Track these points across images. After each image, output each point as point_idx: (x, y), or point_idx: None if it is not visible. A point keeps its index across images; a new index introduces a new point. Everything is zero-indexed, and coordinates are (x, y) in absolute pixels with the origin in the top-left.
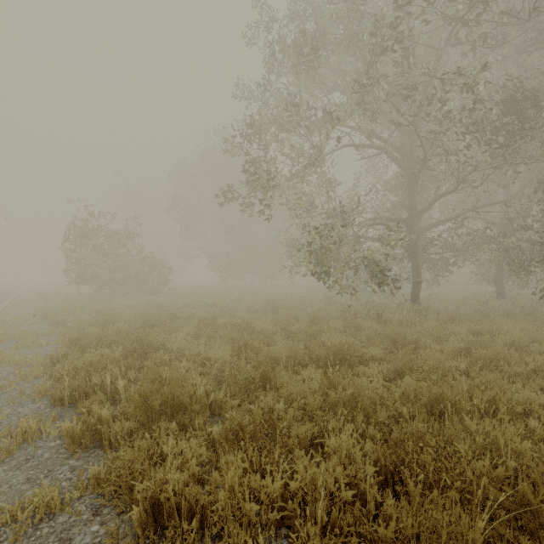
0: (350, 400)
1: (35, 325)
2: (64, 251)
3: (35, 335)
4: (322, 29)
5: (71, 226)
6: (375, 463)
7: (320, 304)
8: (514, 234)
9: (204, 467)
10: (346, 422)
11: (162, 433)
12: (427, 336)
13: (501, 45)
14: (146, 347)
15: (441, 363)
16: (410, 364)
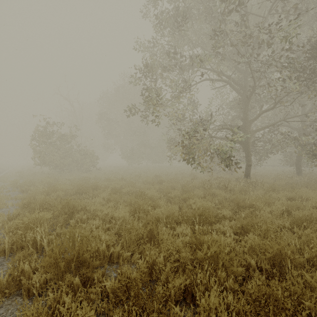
0: (213, 256)
1: (9, 192)
2: (31, 146)
3: (7, 199)
4: (189, 5)
5: (36, 131)
6: (236, 315)
7: (188, 179)
8: (310, 135)
9: (98, 316)
10: (210, 274)
11: (63, 291)
12: (259, 201)
13: (305, 13)
14: (73, 209)
15: (272, 221)
16: (251, 222)
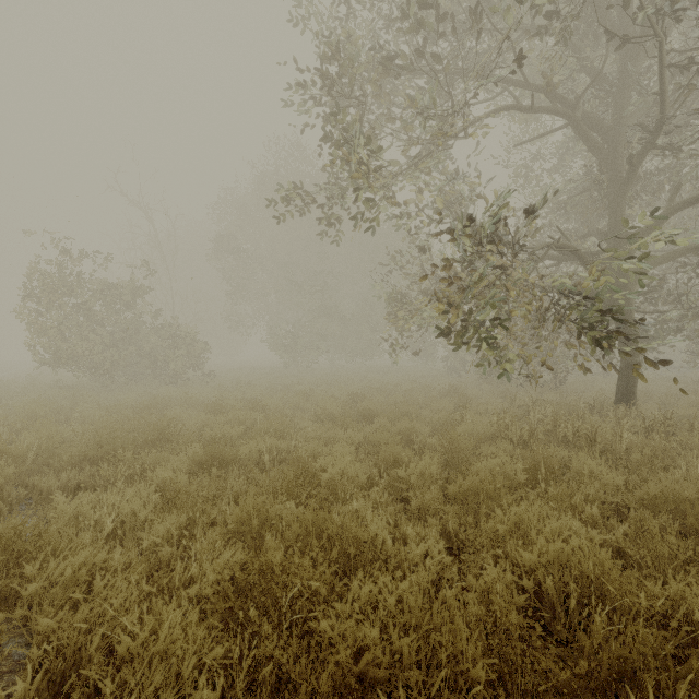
0: None
1: None
2: (19, 312)
3: None
4: None
5: (34, 273)
6: None
7: (447, 404)
8: None
9: None
10: None
11: None
12: None
13: None
14: None
15: None
16: None
